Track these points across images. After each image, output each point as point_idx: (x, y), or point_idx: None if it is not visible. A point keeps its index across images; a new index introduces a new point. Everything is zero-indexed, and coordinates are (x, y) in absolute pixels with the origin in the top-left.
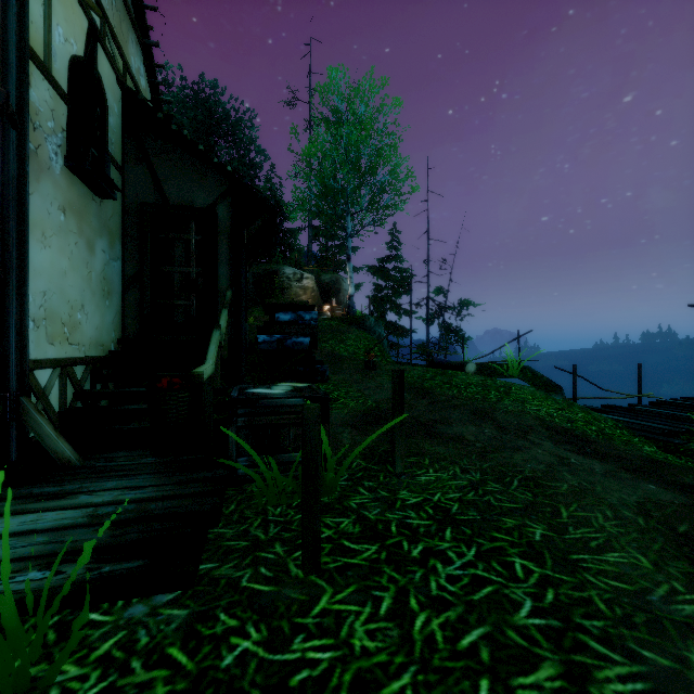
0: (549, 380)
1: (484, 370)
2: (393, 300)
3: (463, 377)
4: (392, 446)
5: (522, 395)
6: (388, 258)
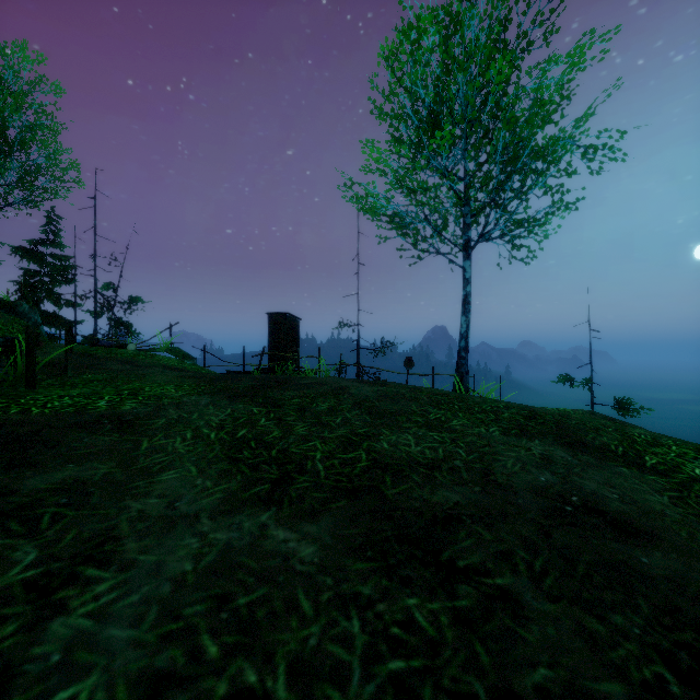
0: (189, 355)
1: (144, 350)
2: (51, 289)
3: (122, 350)
4: (65, 365)
5: (162, 358)
6: (44, 242)
